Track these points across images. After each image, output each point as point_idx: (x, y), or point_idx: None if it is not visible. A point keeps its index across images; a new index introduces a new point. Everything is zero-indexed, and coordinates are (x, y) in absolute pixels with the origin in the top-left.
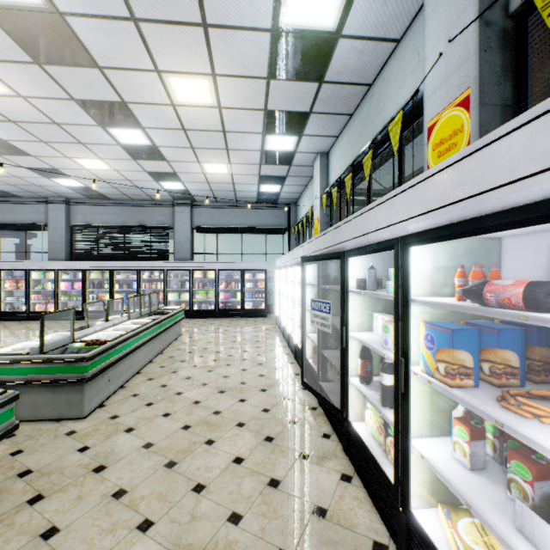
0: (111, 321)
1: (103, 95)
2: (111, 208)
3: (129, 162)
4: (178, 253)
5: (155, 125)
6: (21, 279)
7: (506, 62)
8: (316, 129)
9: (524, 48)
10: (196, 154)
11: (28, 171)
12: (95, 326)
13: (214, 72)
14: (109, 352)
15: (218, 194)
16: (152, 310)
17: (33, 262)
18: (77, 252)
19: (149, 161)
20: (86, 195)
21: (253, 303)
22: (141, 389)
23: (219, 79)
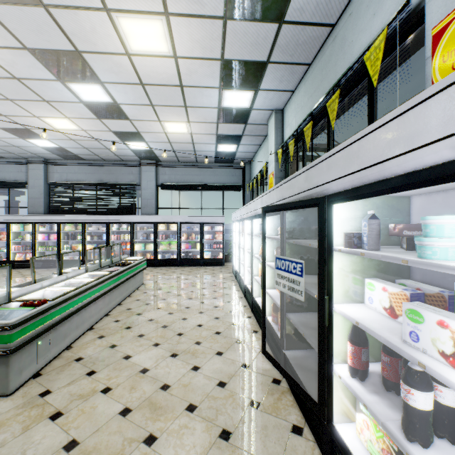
0: (64, 275)
1: (55, 43)
2: (84, 167)
3: (94, 122)
4: (144, 207)
5: (113, 80)
6: (3, 231)
7: None
8: (273, 82)
9: None
10: (156, 112)
11: (4, 131)
12: (44, 281)
13: (167, 10)
14: (47, 314)
15: (180, 154)
16: (114, 261)
17: (13, 216)
18: (55, 207)
19: (113, 120)
20: (61, 156)
21: (212, 253)
22: (87, 351)
23: (173, 20)
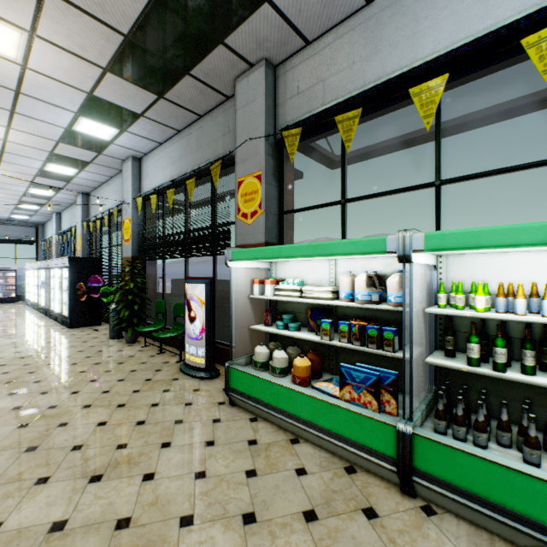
0: None
1: None
2: None
3: None
4: None
5: None
6: None
7: (89, 231)
8: (51, 207)
9: (92, 229)
10: None
11: None
12: None
13: None
14: None
15: None
16: None
17: None
18: None
19: None
20: None
21: (4, 294)
22: None
23: None
